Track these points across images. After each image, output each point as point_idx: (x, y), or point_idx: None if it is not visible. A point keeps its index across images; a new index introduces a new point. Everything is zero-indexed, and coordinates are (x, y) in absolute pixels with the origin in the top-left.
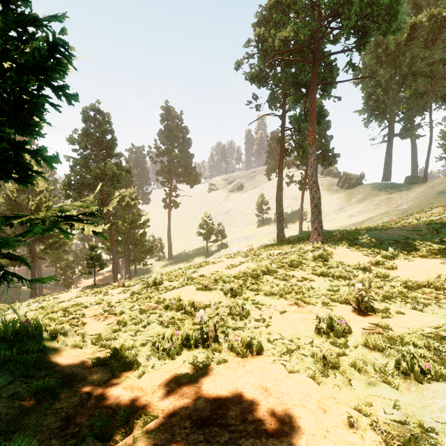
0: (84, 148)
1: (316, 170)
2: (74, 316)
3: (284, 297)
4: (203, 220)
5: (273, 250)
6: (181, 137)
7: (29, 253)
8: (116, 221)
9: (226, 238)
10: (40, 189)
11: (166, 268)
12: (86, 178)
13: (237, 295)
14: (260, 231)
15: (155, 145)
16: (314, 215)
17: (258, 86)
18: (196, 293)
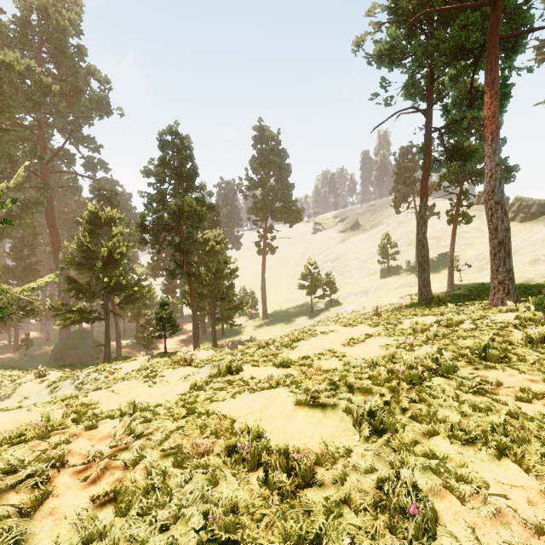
0: (161, 181)
1: (500, 182)
2: (36, 470)
3: (515, 459)
4: (307, 269)
5: (420, 316)
6: (278, 163)
7: (103, 307)
8: (198, 270)
9: (336, 293)
10: (113, 232)
11: (259, 330)
12: (161, 216)
13: (386, 431)
14: (385, 283)
15: (246, 176)
16: (498, 259)
17: (390, 67)
18: (294, 414)
